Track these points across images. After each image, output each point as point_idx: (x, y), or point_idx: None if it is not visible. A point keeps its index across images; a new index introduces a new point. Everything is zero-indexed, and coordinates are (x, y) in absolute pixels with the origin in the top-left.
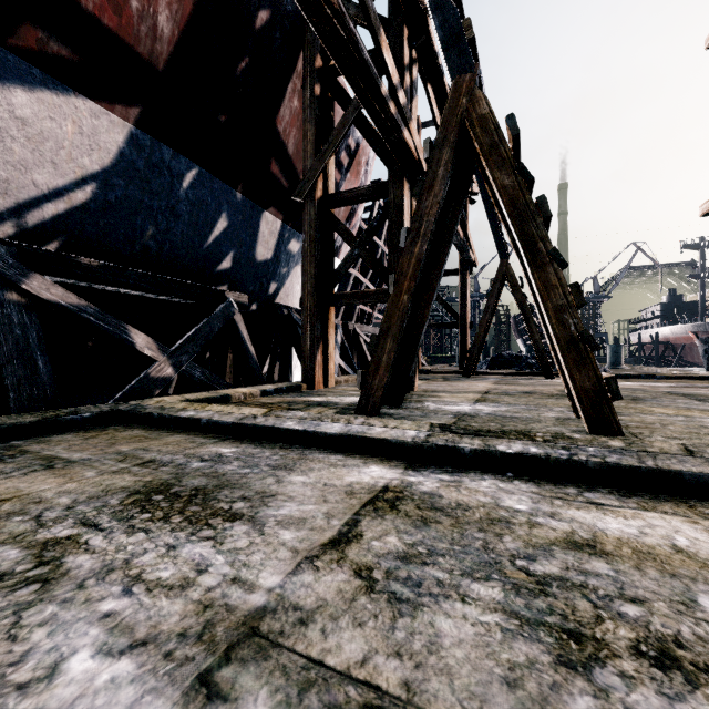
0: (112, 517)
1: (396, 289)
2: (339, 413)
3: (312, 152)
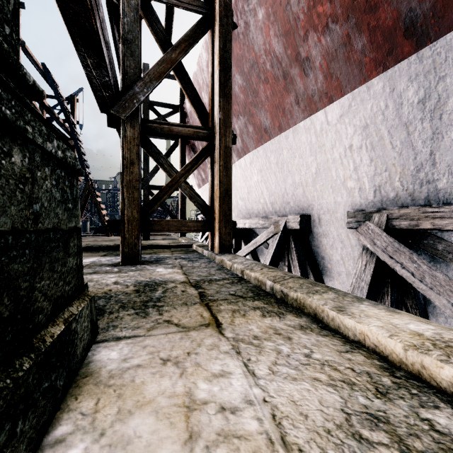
0: None
1: None
2: None
3: None
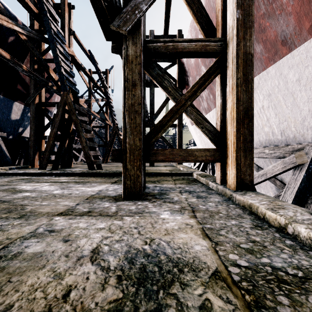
0: None
1: (49, 140)
2: None
3: (34, 87)
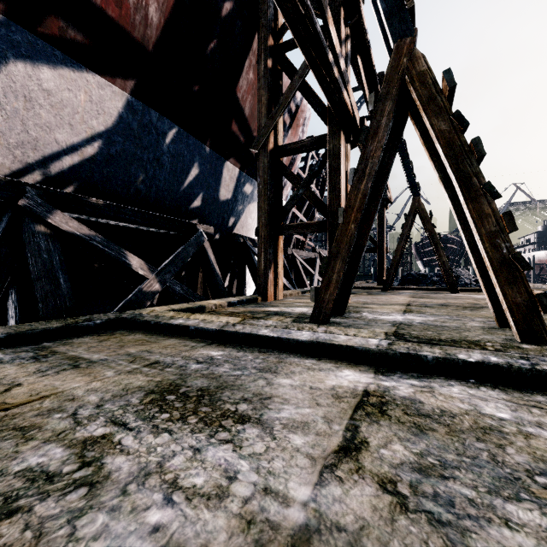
0: (136, 417)
1: (344, 220)
2: (295, 321)
3: (266, 113)
